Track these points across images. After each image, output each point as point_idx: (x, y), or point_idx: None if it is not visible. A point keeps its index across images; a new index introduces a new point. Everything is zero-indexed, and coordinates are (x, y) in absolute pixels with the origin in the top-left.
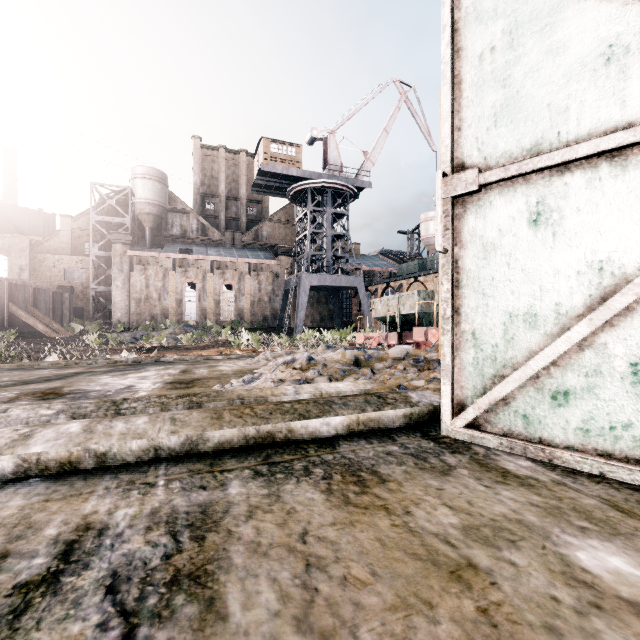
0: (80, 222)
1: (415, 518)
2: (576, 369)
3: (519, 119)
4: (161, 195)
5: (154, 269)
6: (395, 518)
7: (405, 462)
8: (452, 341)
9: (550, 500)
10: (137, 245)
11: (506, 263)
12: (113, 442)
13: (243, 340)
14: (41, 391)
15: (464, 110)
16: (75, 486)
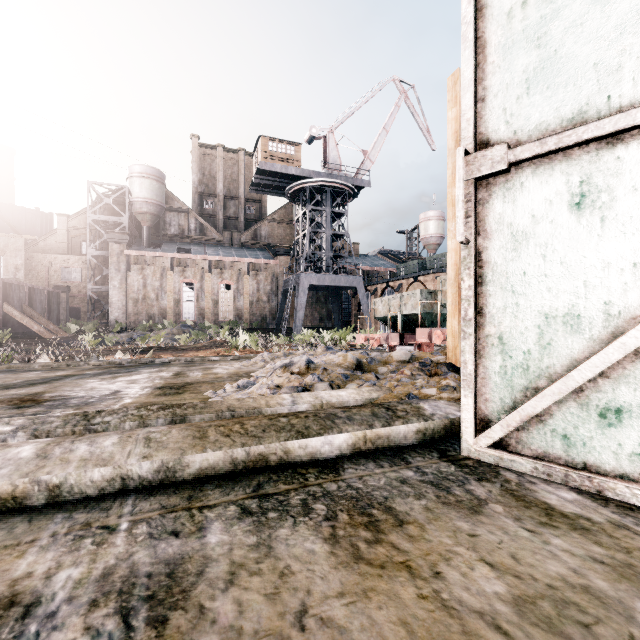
0: (77, 221)
1: (448, 584)
2: (632, 382)
3: (558, 84)
4: (159, 194)
5: (151, 269)
6: (422, 584)
7: (424, 494)
8: (475, 346)
9: (616, 553)
10: (134, 244)
11: (541, 255)
12: (70, 471)
13: (241, 341)
14: (19, 397)
15: (489, 77)
16: (14, 531)
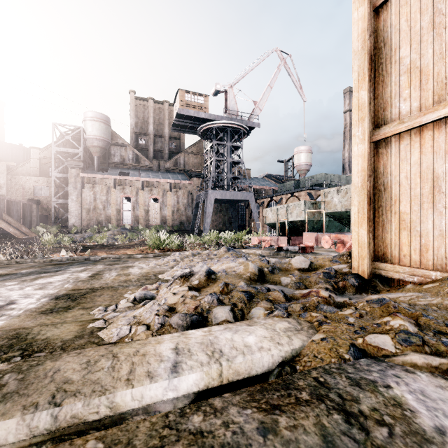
0: (46, 152)
1: None
2: None
3: None
4: (105, 133)
5: (100, 187)
6: None
7: None
8: None
9: None
10: (88, 169)
11: None
12: None
13: (160, 241)
14: None
15: None
16: None
